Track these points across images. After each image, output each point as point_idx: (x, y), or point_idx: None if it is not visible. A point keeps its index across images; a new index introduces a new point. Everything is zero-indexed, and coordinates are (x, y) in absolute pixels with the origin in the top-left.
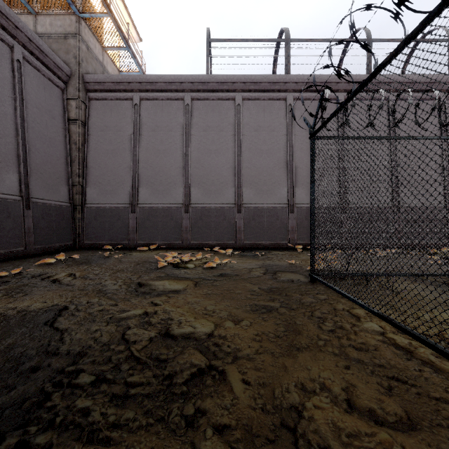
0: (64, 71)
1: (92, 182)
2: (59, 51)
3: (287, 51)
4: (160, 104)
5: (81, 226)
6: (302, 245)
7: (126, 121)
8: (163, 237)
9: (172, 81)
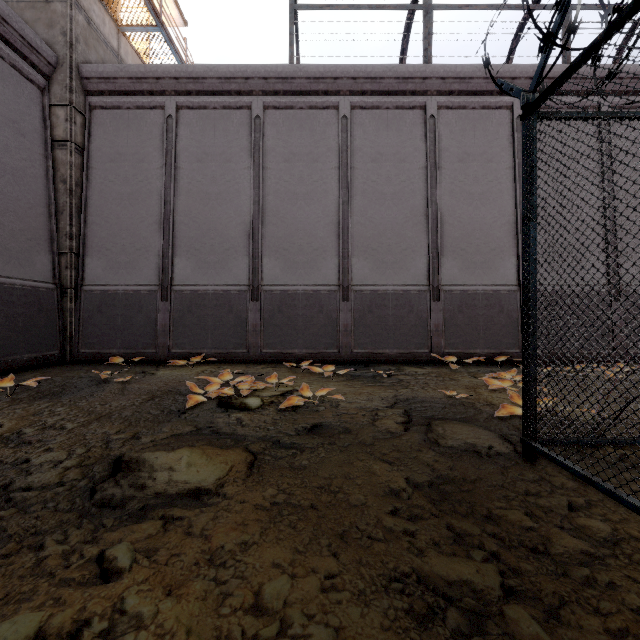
0: (42, 56)
1: (95, 249)
2: (37, 23)
3: (428, 26)
4: (211, 117)
5: (74, 324)
6: (454, 355)
7: (153, 144)
8: (216, 342)
9: (232, 76)
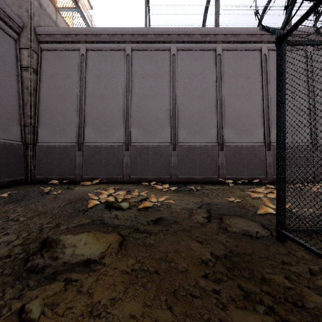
0: (15, 22)
1: (43, 123)
2: (13, 5)
3: (217, 7)
4: (104, 55)
5: (32, 163)
6: (231, 179)
7: (74, 69)
8: (106, 172)
9: (115, 33)
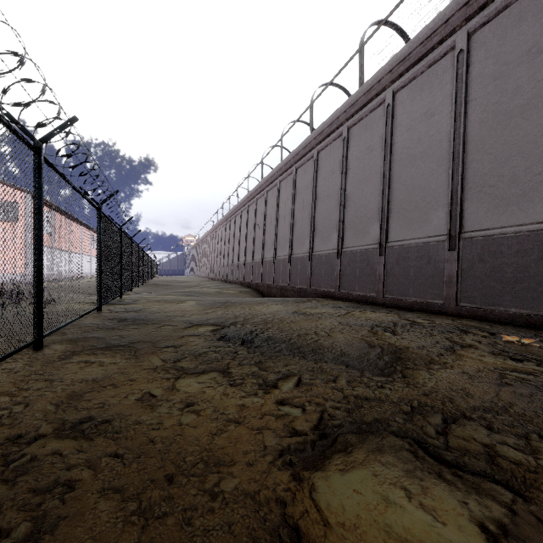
0: None
1: None
2: None
3: None
4: None
5: None
6: None
7: None
8: None
9: None
